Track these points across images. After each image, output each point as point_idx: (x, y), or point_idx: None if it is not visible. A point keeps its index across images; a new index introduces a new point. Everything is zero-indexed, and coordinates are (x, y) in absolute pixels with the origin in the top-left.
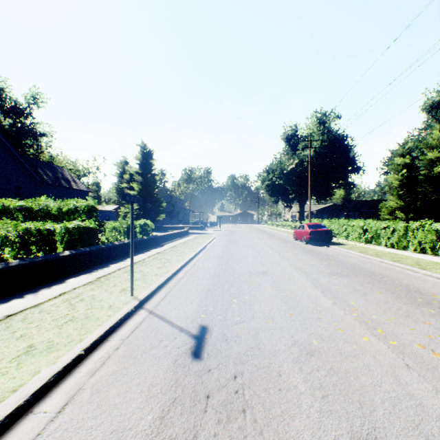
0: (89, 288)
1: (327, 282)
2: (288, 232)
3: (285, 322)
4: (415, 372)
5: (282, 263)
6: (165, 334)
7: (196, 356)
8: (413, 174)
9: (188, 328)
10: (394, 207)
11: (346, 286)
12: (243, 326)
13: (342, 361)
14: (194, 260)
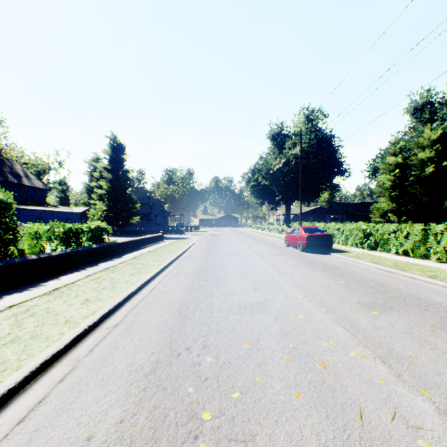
0: None
1: (374, 329)
2: (276, 236)
3: None
4: None
5: (284, 284)
6: None
7: None
8: (405, 175)
9: None
10: (386, 209)
11: (414, 339)
12: None
13: None
14: (155, 281)
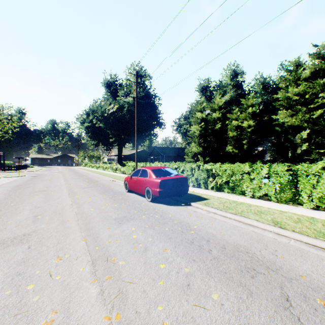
0: None
1: None
2: (111, 175)
3: None
4: None
5: None
6: None
7: None
8: (207, 127)
9: None
10: (196, 152)
11: None
12: None
13: None
14: None
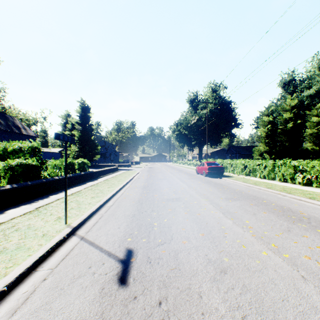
0: (26, 218)
1: (225, 206)
2: (191, 168)
3: (199, 242)
4: (311, 283)
5: (190, 191)
6: (94, 260)
7: (123, 282)
8: (274, 128)
9: (116, 253)
10: (263, 150)
11: (240, 208)
12: (164, 247)
13: (251, 277)
14: (122, 191)
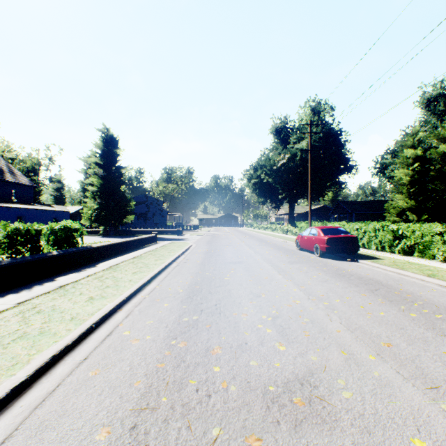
0: None
1: None
2: (281, 236)
3: None
4: None
5: (326, 321)
6: None
7: None
8: (425, 169)
9: None
10: (404, 207)
11: None
12: None
13: None
14: (121, 313)
